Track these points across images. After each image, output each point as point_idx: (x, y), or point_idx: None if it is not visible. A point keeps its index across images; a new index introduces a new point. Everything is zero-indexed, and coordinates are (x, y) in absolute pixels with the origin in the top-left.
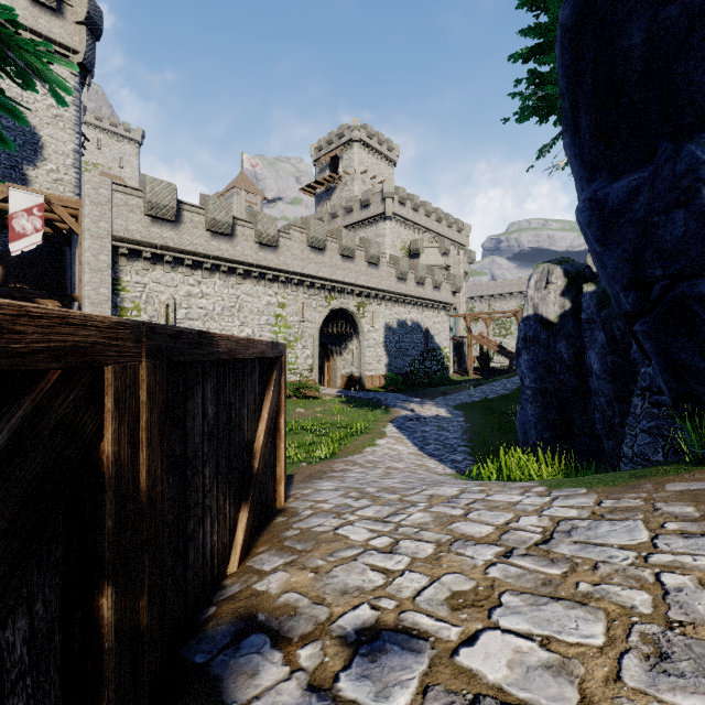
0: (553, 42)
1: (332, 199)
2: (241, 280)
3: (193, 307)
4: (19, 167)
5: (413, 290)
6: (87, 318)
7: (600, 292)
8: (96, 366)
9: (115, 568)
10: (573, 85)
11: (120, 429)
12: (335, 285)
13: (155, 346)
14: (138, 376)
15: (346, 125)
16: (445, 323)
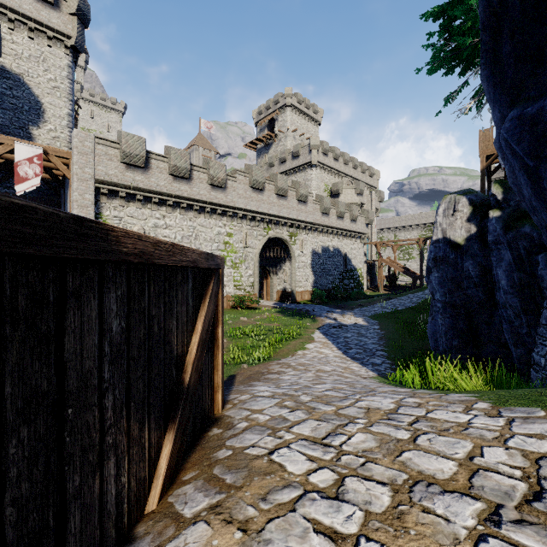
0: (461, 1)
1: (269, 153)
2: (197, 214)
3: (159, 236)
4: (26, 128)
5: (334, 222)
6: None
7: (505, 217)
8: None
9: None
10: (496, 13)
11: None
12: (272, 219)
13: None
14: None
15: (280, 93)
16: (360, 249)
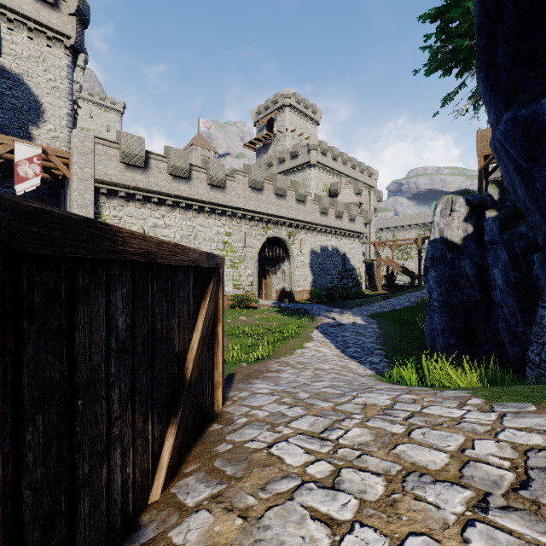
0: (458, 3)
1: (268, 152)
2: (196, 214)
3: (158, 236)
4: (25, 128)
5: (333, 222)
6: None
7: (502, 217)
8: None
9: None
10: (491, 17)
11: None
12: (271, 218)
13: None
14: None
15: (279, 93)
16: (359, 248)
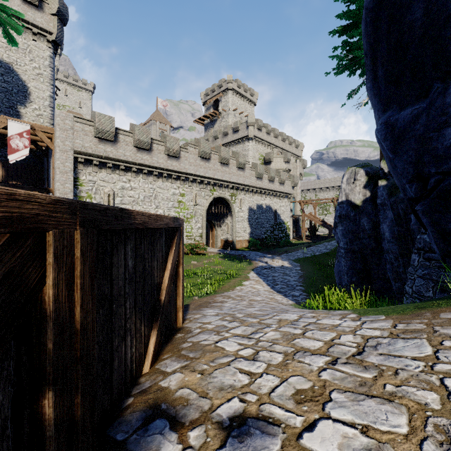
0: (358, 22)
1: (214, 127)
2: (156, 179)
3: (125, 196)
4: (15, 107)
5: (267, 185)
6: (31, 196)
7: (390, 185)
8: (39, 231)
9: (54, 378)
10: (373, 48)
11: (59, 277)
12: (216, 182)
13: (87, 218)
14: (73, 239)
15: (223, 79)
16: (287, 206)
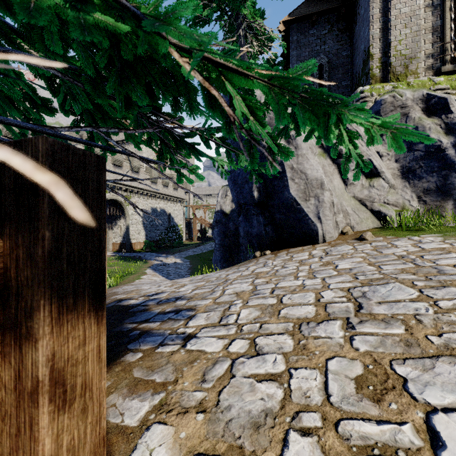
0: None
1: None
2: None
3: None
4: None
5: (161, 189)
6: None
7: None
8: None
9: None
10: None
11: None
12: (109, 184)
13: None
14: None
15: None
16: (181, 210)
